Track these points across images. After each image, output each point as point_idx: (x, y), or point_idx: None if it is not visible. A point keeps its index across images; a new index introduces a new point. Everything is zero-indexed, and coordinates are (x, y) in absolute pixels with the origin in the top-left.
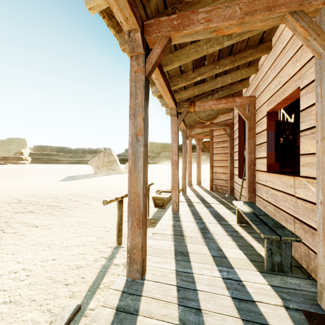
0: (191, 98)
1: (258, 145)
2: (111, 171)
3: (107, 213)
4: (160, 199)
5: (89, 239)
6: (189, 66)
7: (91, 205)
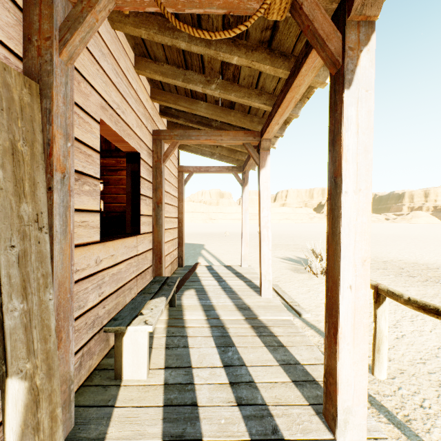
0: None
1: None
2: None
3: None
4: None
5: None
6: None
7: None
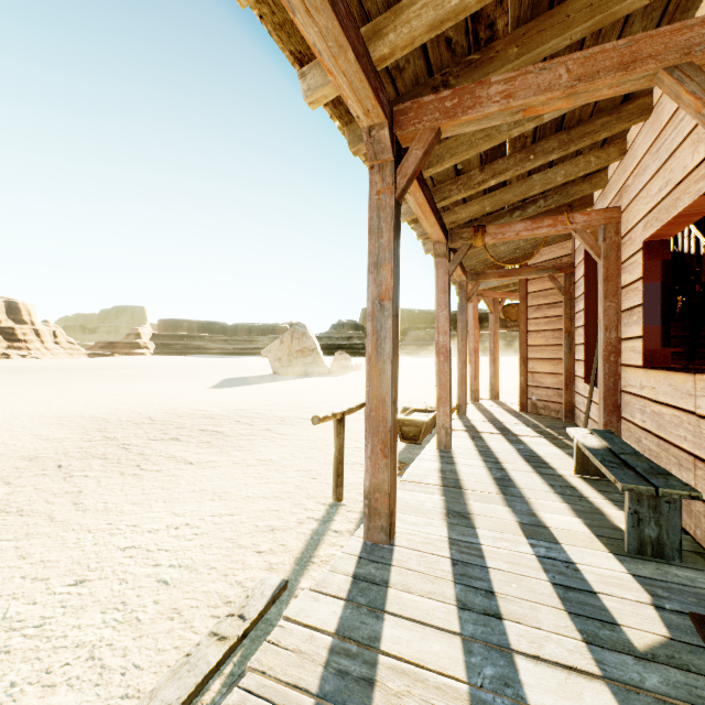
0: (476, 218)
1: (626, 313)
2: (306, 370)
3: (308, 447)
4: (412, 424)
5: (283, 488)
6: (473, 161)
7: (276, 432)
